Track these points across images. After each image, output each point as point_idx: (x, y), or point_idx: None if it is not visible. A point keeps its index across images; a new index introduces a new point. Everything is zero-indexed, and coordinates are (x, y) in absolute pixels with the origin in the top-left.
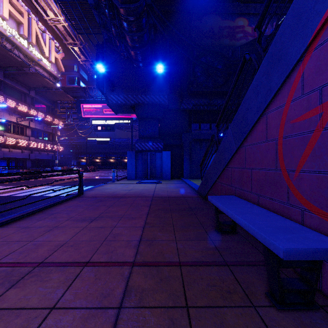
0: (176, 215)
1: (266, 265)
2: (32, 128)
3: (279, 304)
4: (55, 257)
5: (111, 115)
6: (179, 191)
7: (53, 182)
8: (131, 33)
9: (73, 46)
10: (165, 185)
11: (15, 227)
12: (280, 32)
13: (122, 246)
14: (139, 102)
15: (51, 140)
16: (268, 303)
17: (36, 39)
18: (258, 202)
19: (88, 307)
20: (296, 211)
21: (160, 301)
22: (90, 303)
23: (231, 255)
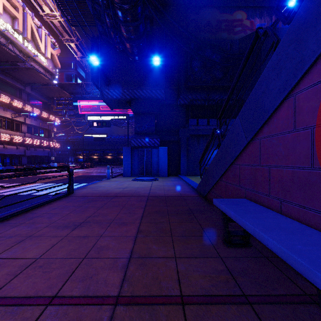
0: (174, 220)
1: None
2: (28, 125)
3: None
4: (12, 287)
5: (108, 112)
6: (177, 190)
7: (36, 180)
8: (126, 23)
9: (69, 42)
10: (162, 182)
11: None
12: None
13: (105, 267)
14: (135, 97)
15: (47, 137)
16: None
17: (32, 34)
18: (280, 209)
19: None
20: None
21: None
22: None
23: (251, 283)
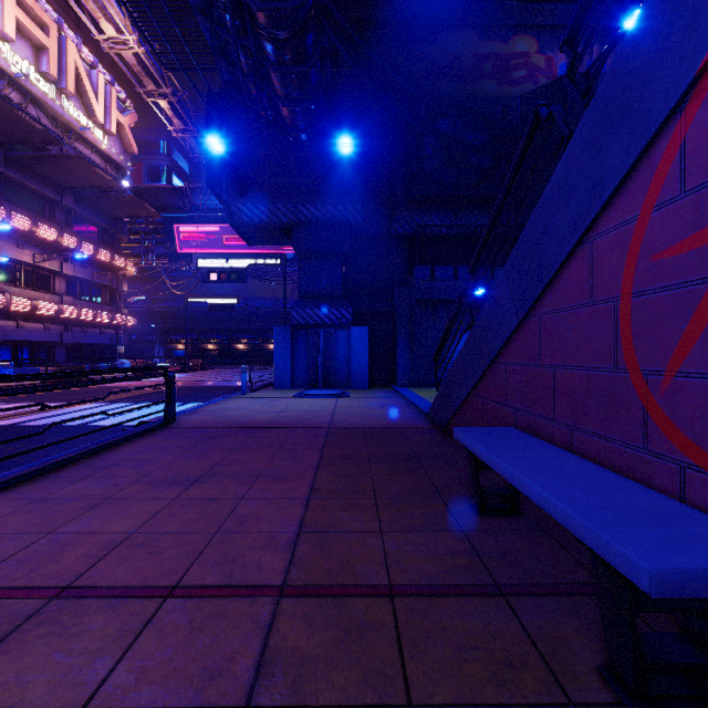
0: (382, 471)
1: (600, 602)
2: (68, 277)
3: (633, 700)
4: (99, 574)
5: (241, 249)
6: (388, 416)
7: (107, 395)
8: (283, 67)
9: (157, 98)
10: (357, 401)
11: (16, 499)
12: (625, 48)
13: (257, 545)
14: (300, 220)
15: (109, 303)
16: (606, 696)
17: (76, 82)
18: (571, 443)
19: (170, 707)
20: (666, 468)
21: (345, 690)
22: (175, 696)
23: (511, 569)
